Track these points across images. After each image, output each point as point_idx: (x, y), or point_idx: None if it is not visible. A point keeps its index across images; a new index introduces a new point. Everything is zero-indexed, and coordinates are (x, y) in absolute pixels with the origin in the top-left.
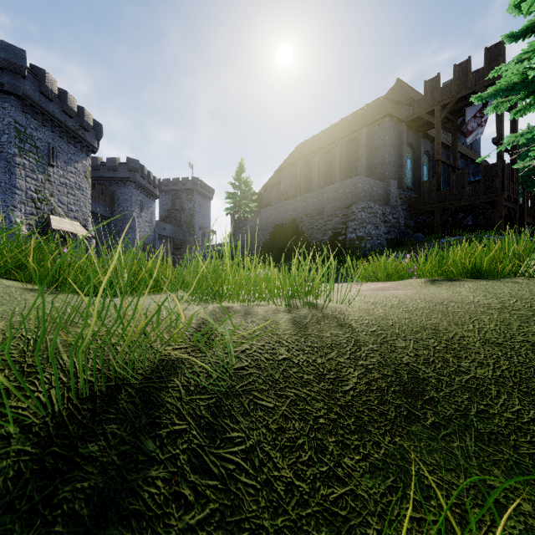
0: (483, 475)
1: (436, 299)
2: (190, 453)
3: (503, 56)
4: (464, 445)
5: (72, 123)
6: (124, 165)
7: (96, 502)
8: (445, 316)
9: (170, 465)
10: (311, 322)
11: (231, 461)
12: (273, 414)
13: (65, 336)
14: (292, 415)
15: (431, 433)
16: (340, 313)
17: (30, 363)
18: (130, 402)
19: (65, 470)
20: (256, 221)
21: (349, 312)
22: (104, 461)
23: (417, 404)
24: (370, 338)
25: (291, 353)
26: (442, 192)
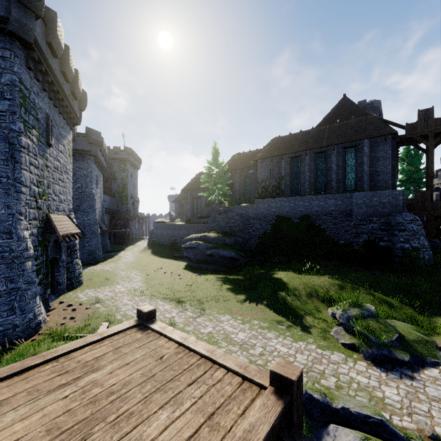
0: None
1: None
2: None
3: None
4: None
5: (66, 88)
6: (84, 136)
7: None
8: None
9: None
10: None
11: None
12: None
13: None
14: None
15: None
16: None
17: None
18: None
19: None
20: (248, 210)
21: None
22: None
23: None
24: None
25: None
26: (436, 203)
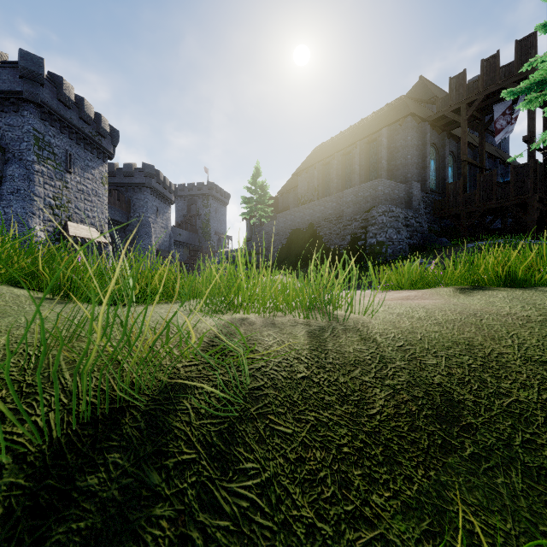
0: (534, 519)
1: (468, 310)
2: (199, 487)
3: (535, 49)
4: (509, 481)
5: (89, 129)
6: (140, 170)
7: (93, 546)
8: (480, 329)
9: (176, 501)
10: (332, 335)
11: (245, 498)
12: (292, 441)
13: (69, 352)
14: (312, 442)
15: (471, 466)
16: (363, 326)
17: (30, 382)
18: (135, 427)
19: (60, 507)
20: (272, 227)
21: (372, 324)
22: (103, 496)
23: (453, 431)
24: (397, 354)
25: (310, 370)
26: (468, 194)
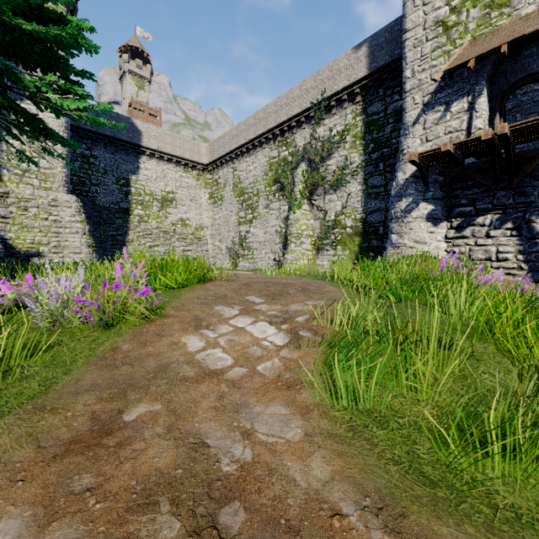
0: None
1: None
2: None
3: None
4: None
5: None
6: None
7: None
8: None
9: None
10: None
11: None
12: None
13: None
14: None
15: None
16: None
17: None
18: None
19: None
20: None
21: None
22: None
23: None
24: None
25: None
26: None
